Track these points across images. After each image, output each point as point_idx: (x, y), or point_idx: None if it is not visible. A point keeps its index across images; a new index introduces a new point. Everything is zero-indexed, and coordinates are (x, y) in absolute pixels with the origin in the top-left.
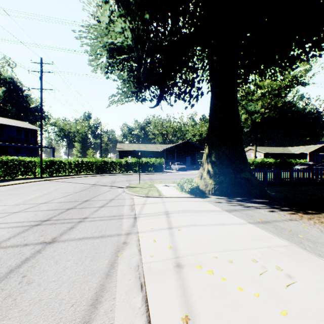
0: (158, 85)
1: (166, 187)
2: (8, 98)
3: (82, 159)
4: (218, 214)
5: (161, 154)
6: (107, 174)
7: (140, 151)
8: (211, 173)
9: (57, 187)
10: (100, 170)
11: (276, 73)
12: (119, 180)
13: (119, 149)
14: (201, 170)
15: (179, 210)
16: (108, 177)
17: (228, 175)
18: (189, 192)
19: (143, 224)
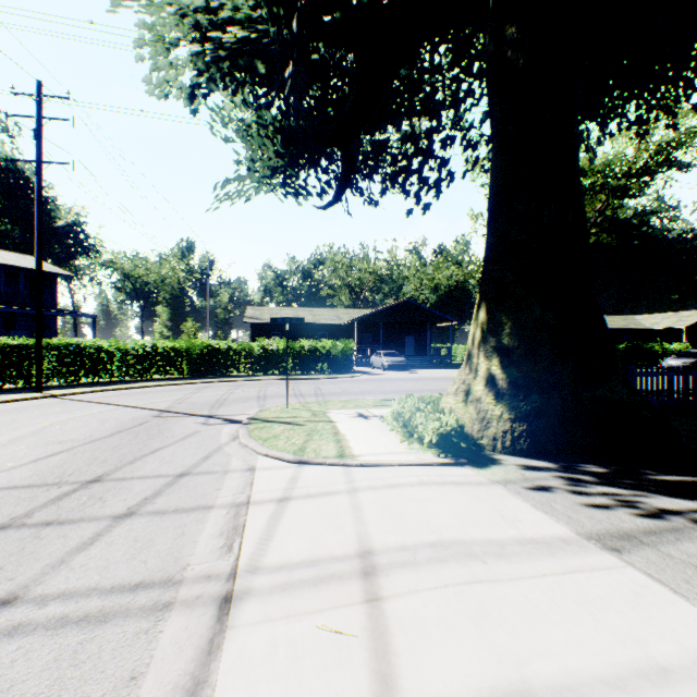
0: (338, 143)
1: (361, 422)
2: (4, 206)
3: (154, 341)
4: (586, 574)
5: (347, 331)
6: (214, 379)
7: (291, 319)
8: (500, 386)
9: (55, 419)
10: (201, 368)
11: (677, 93)
12: (238, 396)
13: (251, 318)
14: (464, 375)
15: (415, 543)
16: (214, 389)
17: (556, 391)
18: (433, 444)
19: (249, 669)
